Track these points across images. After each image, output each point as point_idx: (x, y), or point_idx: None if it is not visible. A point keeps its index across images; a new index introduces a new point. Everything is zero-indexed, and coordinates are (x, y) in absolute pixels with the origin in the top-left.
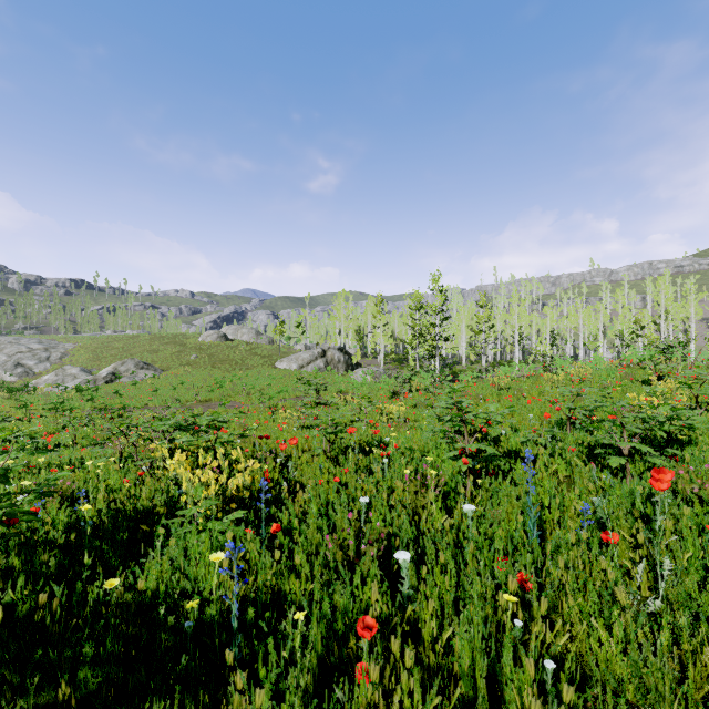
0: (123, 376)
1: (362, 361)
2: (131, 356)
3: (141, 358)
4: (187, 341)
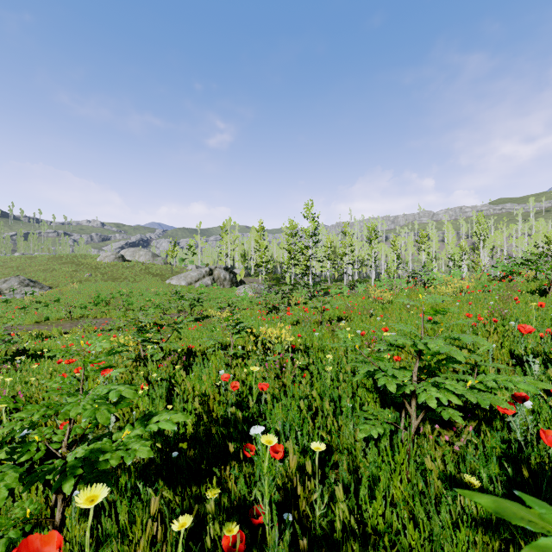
0: (4, 293)
1: (246, 279)
2: (24, 274)
3: (33, 276)
4: (85, 261)
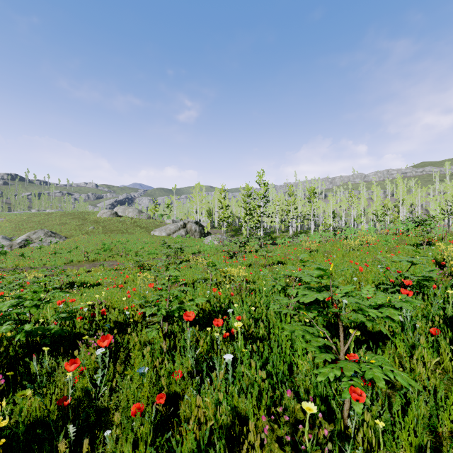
0: (34, 242)
1: (211, 231)
2: (44, 227)
3: (52, 229)
4: (88, 217)
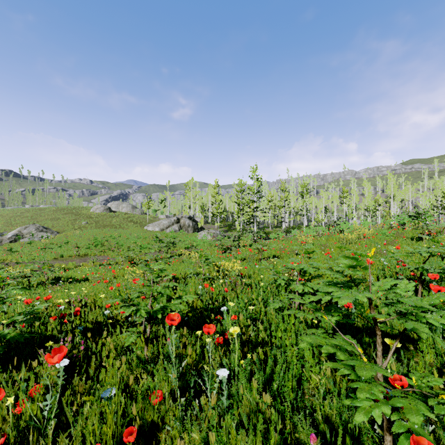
0: (25, 237)
1: (205, 226)
2: (37, 222)
3: (44, 224)
4: (81, 212)
